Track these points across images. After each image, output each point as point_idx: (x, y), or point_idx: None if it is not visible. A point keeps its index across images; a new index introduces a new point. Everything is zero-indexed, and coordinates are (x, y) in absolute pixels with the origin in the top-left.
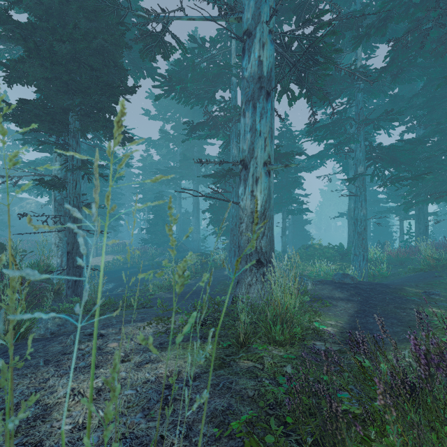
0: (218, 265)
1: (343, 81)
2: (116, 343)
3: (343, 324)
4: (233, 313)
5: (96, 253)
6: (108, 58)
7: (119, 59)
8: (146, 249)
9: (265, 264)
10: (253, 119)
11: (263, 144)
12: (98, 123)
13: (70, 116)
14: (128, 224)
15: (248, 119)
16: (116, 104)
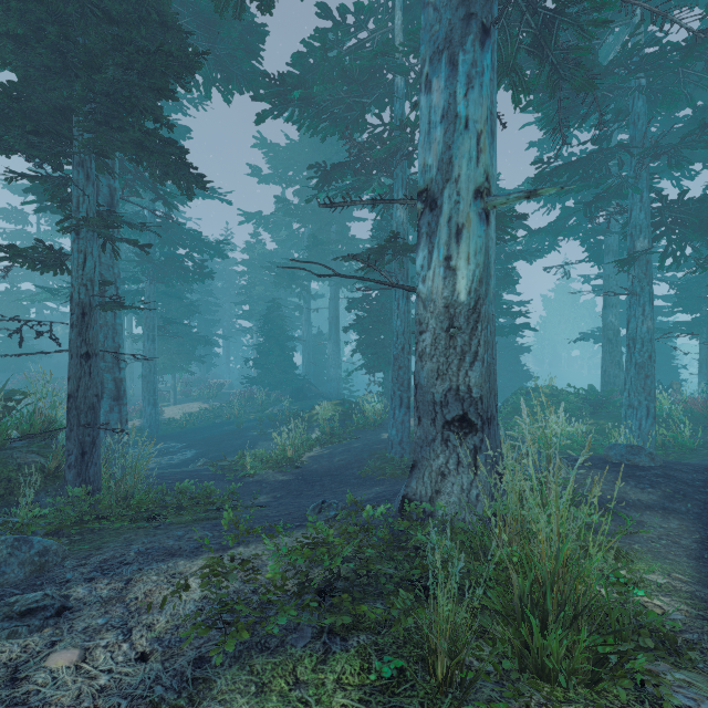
0: (371, 421)
1: (611, 73)
2: (74, 656)
3: (690, 585)
4: (405, 544)
5: (174, 399)
6: (147, 4)
7: (169, 4)
8: (253, 394)
9: (480, 426)
10: (449, 92)
11: (474, 148)
12: (126, 134)
13: (73, 124)
14: (227, 354)
15: (439, 94)
16: (160, 94)
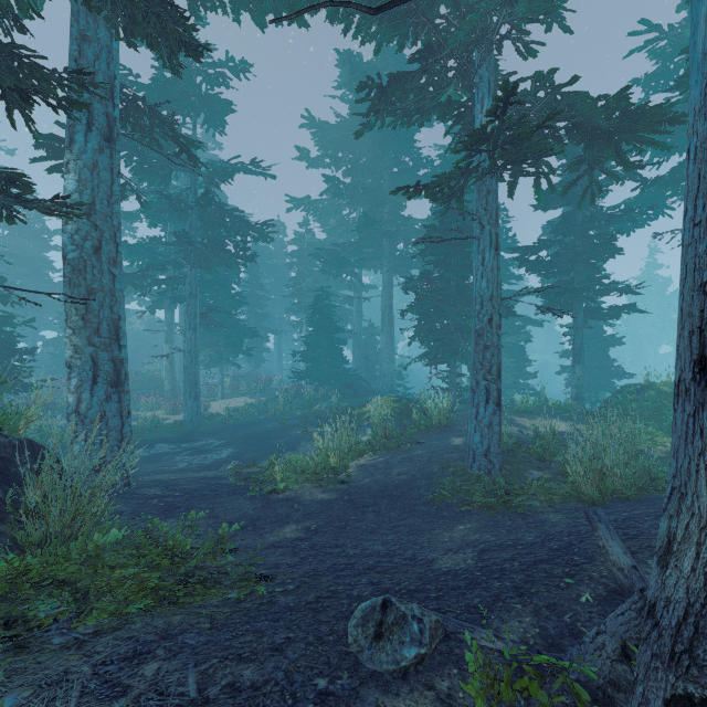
0: (436, 422)
1: None
2: None
3: None
4: None
5: (222, 393)
6: None
7: None
8: (300, 389)
9: None
10: None
11: None
12: None
13: None
14: (278, 349)
15: None
16: None
